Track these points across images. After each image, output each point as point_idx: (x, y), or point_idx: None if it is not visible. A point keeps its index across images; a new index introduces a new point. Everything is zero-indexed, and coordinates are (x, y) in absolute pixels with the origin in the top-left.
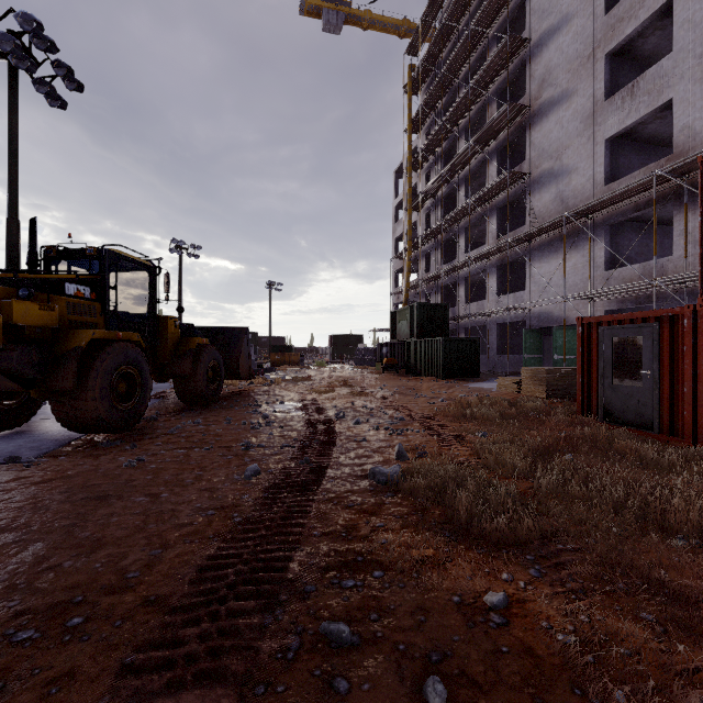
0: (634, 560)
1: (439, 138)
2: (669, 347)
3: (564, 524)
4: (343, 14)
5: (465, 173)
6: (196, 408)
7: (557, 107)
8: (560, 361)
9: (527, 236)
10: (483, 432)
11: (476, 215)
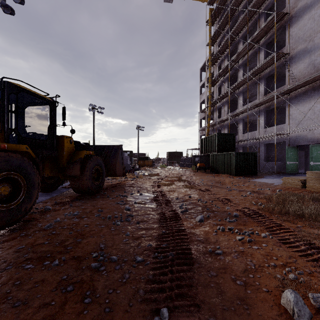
0: None
1: (227, 45)
2: None
3: None
4: None
5: (242, 61)
6: (85, 197)
7: (310, 9)
8: (315, 166)
9: (289, 90)
10: None
11: (250, 84)
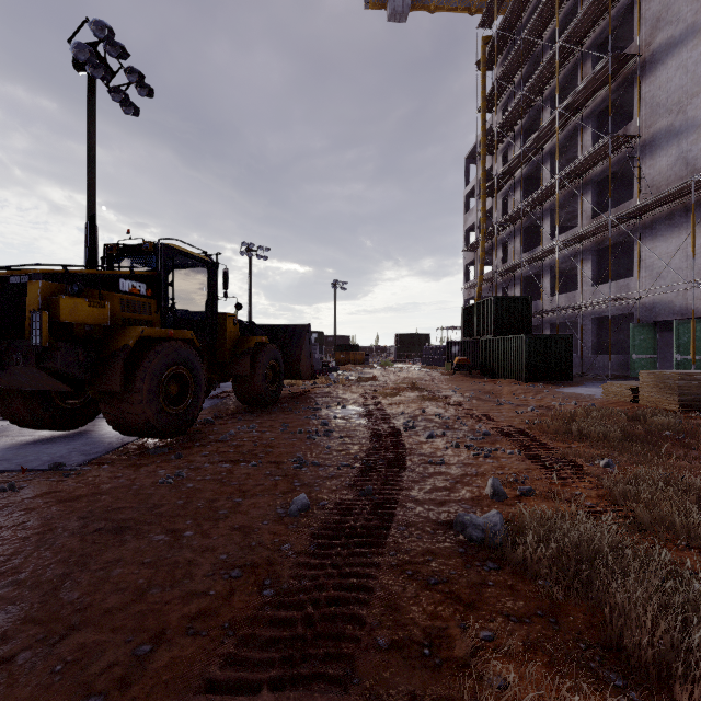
0: None
1: (519, 113)
2: None
3: None
4: (409, 0)
5: (550, 147)
6: (255, 410)
7: (679, 48)
8: (685, 363)
9: (636, 211)
10: (608, 460)
11: (564, 194)
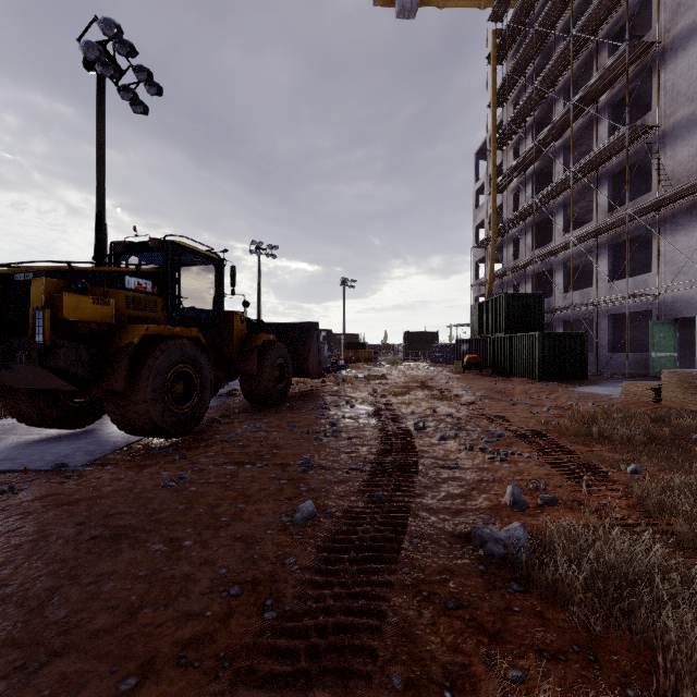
0: None
1: (530, 106)
2: None
3: None
4: None
5: (563, 140)
6: (262, 408)
7: None
8: None
9: (655, 204)
10: (635, 465)
11: (578, 188)
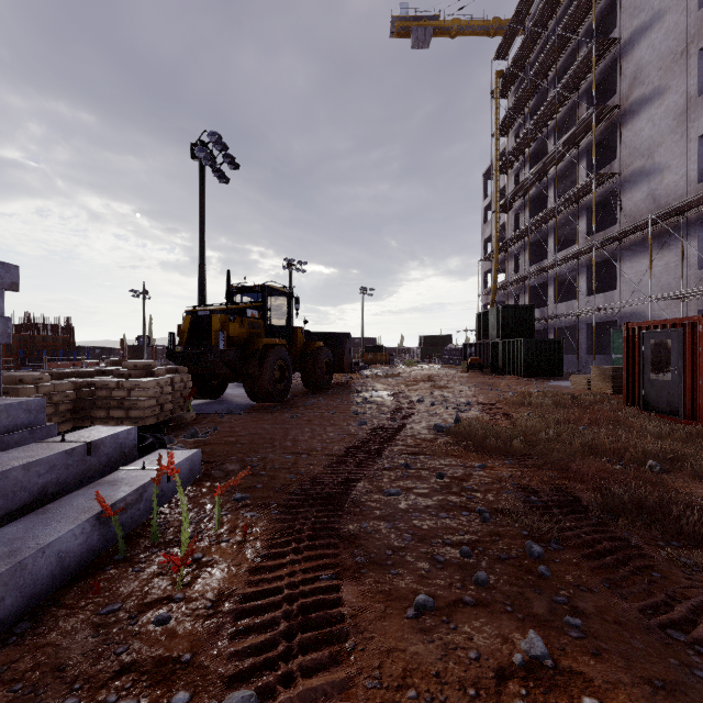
0: (569, 464)
1: (527, 141)
2: (690, 348)
3: (540, 450)
4: (431, 29)
5: (554, 173)
6: (315, 392)
7: (649, 104)
8: None
9: (616, 237)
10: (528, 412)
11: (565, 216)
